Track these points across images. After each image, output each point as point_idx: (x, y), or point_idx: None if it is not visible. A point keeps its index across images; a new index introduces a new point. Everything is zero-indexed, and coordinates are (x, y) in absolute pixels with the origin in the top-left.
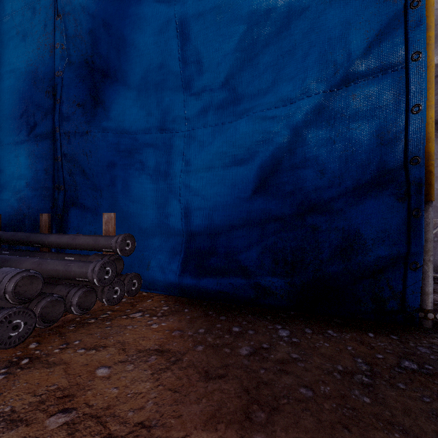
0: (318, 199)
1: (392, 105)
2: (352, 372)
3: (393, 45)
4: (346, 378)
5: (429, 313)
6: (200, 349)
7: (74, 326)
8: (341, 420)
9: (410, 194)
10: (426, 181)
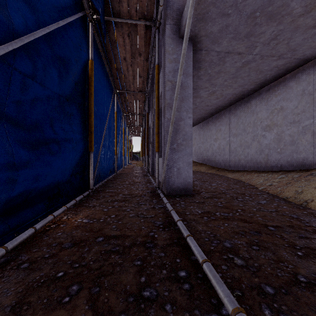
0: None
1: None
2: None
3: None
4: None
5: None
6: None
7: None
8: None
9: None
10: None
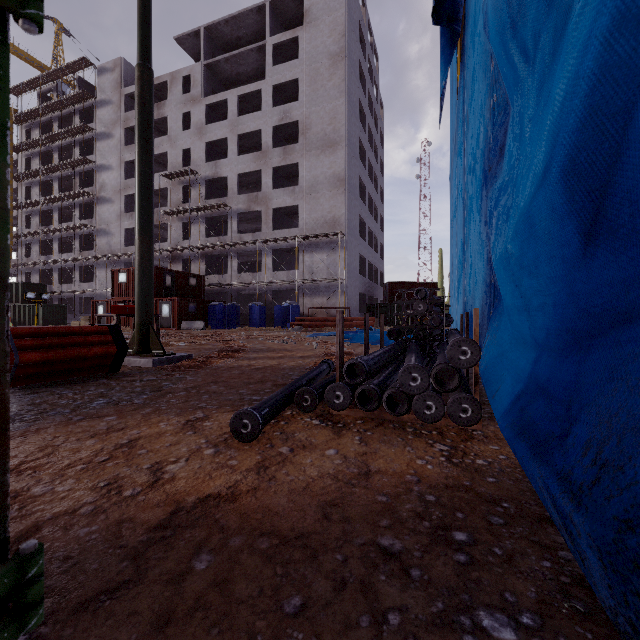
0: None
1: None
2: None
3: None
4: None
5: None
6: (379, 499)
7: (394, 426)
8: (232, 634)
9: None
10: None
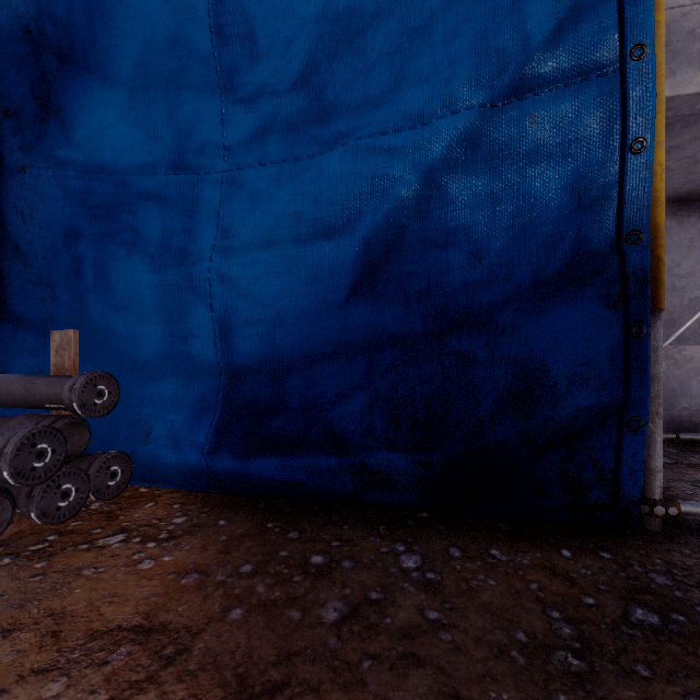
0: (471, 305)
1: (598, 136)
2: (545, 646)
3: (601, 30)
4: (537, 662)
5: (657, 506)
6: (237, 616)
7: None
8: None
9: (630, 295)
10: (651, 275)
